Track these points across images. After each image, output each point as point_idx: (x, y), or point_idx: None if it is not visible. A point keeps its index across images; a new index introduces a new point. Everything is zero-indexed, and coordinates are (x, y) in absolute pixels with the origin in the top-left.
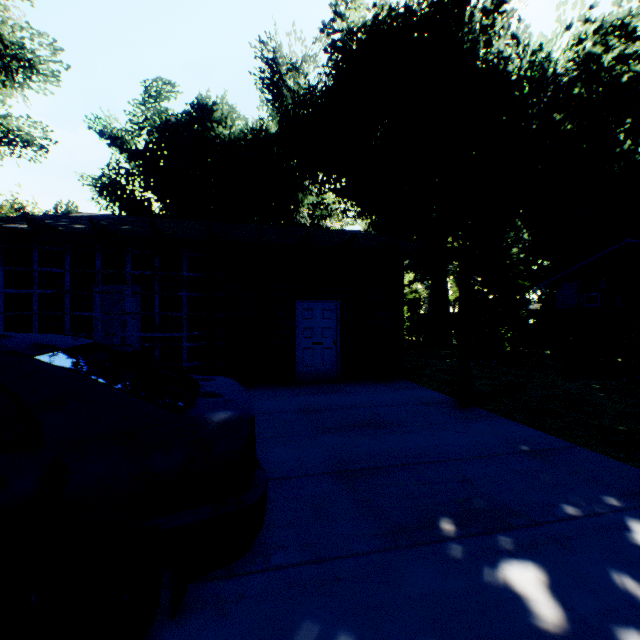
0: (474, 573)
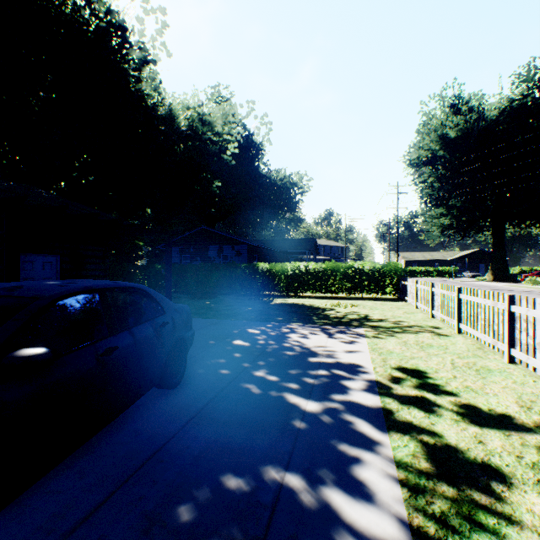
0: (229, 345)
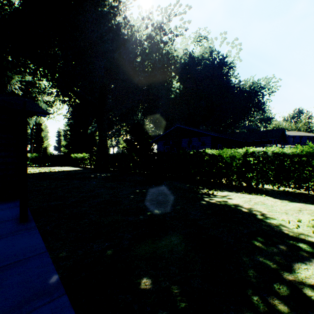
0: None
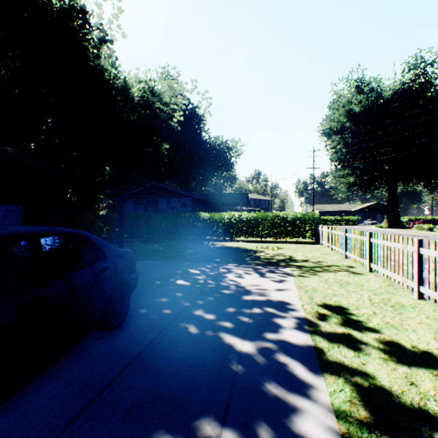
0: (172, 285)
